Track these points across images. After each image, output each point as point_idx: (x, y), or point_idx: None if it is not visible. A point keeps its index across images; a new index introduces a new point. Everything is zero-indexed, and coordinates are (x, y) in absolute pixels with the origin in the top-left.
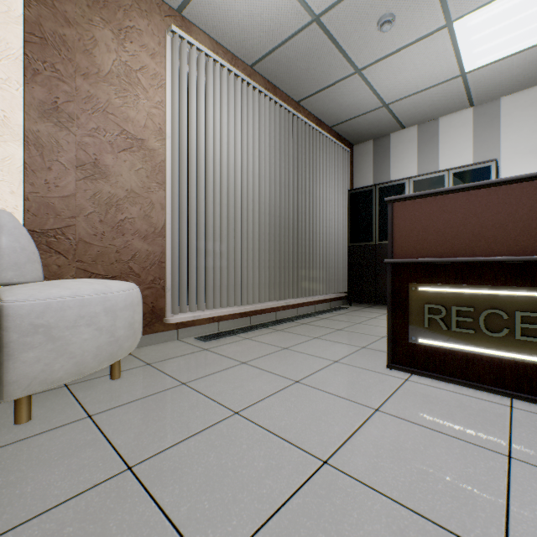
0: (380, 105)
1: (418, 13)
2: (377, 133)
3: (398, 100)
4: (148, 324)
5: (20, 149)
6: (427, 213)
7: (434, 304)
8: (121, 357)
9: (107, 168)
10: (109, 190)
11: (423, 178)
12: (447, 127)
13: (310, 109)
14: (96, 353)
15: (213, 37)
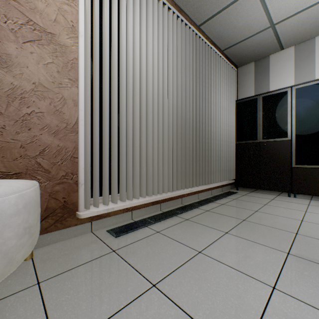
0: (268, 25)
1: None
2: (258, 55)
3: (285, 19)
4: (58, 219)
5: None
6: None
7: None
8: None
9: (9, 57)
10: (11, 81)
11: (305, 85)
12: None
13: (208, 33)
14: None
15: None
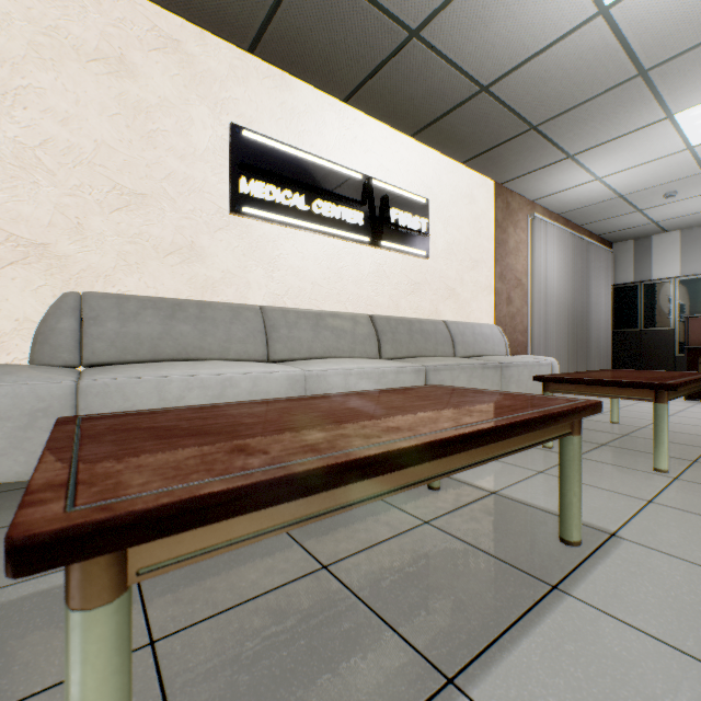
0: (649, 223)
1: (694, 189)
2: (639, 236)
3: (667, 219)
4: None
5: (493, 297)
6: None
7: None
8: None
9: (511, 298)
10: (512, 310)
11: (688, 278)
12: None
13: (587, 228)
14: None
15: (544, 206)
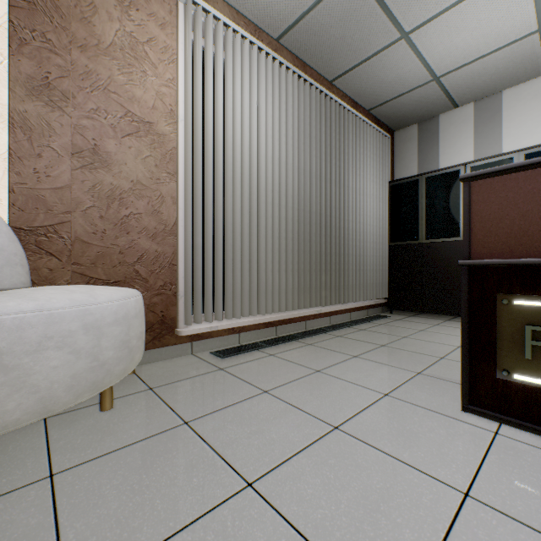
0: (429, 78)
1: None
2: (423, 115)
3: (453, 70)
4: (157, 336)
5: (4, 133)
6: (528, 193)
7: (540, 325)
8: (110, 385)
9: (109, 155)
10: (111, 181)
11: (483, 163)
12: (513, 101)
13: (345, 89)
14: (70, 384)
15: (233, 5)
